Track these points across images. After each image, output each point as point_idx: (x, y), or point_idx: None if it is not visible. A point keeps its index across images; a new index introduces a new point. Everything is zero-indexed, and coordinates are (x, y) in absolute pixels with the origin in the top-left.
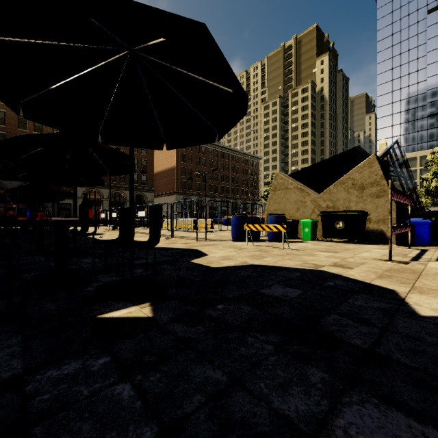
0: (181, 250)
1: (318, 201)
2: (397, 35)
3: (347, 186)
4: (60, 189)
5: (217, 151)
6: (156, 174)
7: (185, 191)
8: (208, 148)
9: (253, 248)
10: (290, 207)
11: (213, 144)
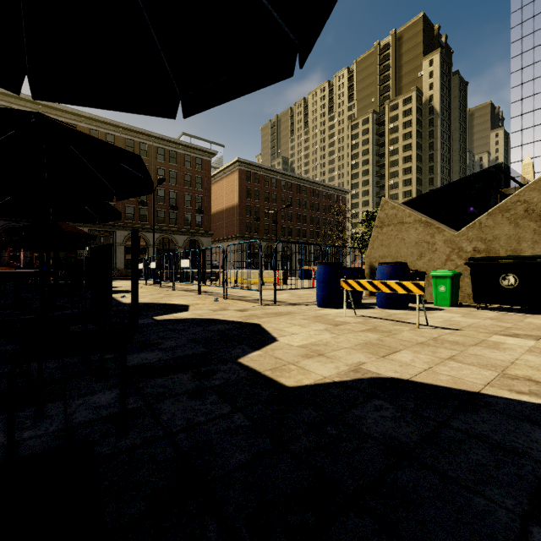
0: (230, 325)
1: (458, 241)
2: (540, 16)
3: (514, 215)
4: (75, 230)
5: (291, 184)
6: (214, 215)
7: (250, 235)
8: (280, 180)
9: (358, 322)
10: (407, 251)
11: (286, 175)
